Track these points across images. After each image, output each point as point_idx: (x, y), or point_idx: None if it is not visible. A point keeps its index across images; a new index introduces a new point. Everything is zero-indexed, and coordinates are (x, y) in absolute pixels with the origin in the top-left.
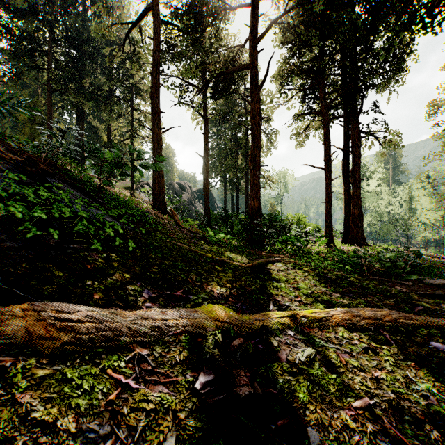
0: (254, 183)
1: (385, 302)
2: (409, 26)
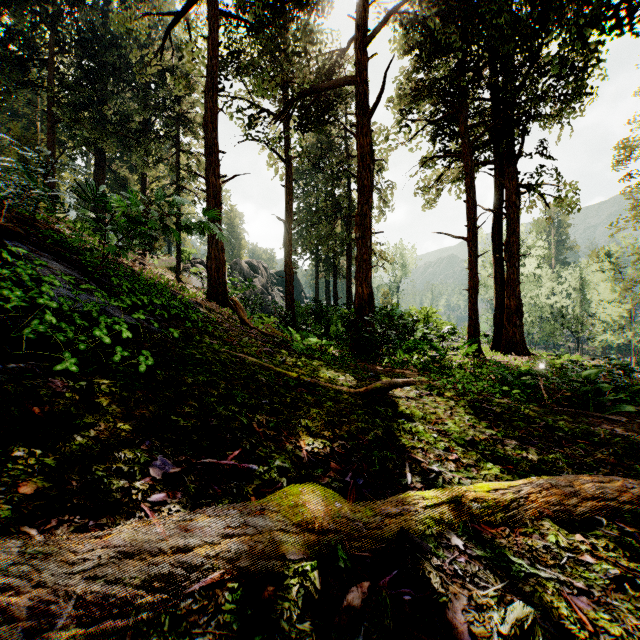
0: (362, 260)
1: (598, 457)
2: (598, 22)
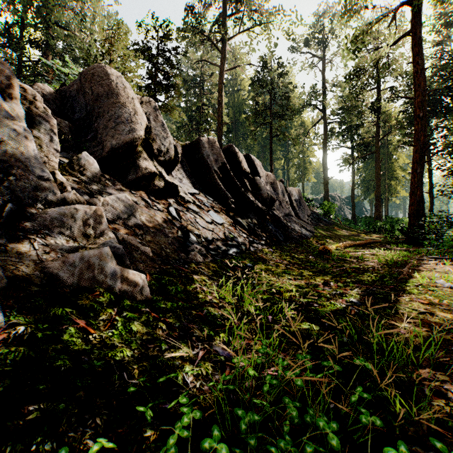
0: (376, 205)
1: None
2: None
